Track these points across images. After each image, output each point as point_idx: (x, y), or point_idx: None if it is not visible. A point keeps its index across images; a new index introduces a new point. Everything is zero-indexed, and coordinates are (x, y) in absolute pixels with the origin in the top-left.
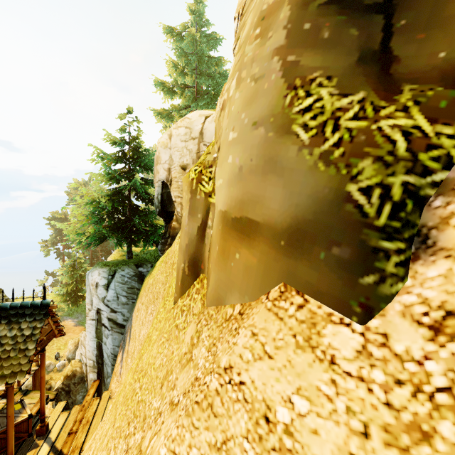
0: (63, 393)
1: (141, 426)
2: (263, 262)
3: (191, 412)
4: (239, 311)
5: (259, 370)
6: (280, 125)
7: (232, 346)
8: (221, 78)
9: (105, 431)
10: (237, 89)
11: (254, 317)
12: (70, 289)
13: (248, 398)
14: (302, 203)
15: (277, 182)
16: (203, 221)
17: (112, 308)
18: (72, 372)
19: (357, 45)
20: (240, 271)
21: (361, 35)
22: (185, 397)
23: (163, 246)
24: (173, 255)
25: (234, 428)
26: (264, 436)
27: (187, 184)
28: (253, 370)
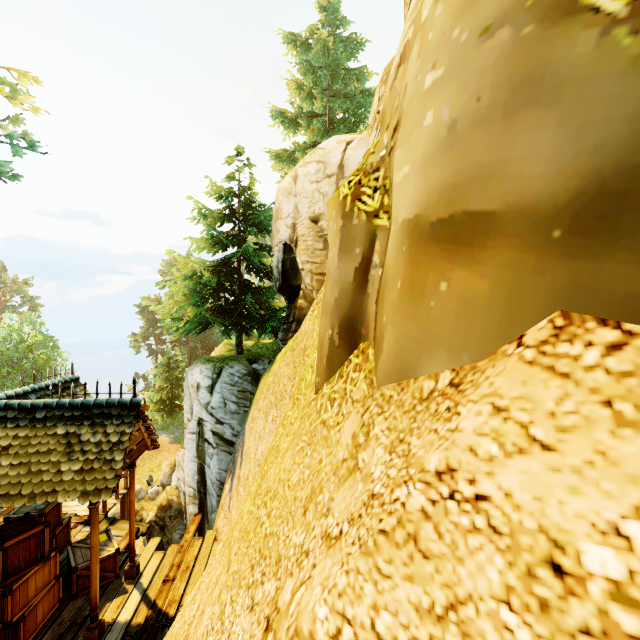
0: (157, 528)
1: (274, 571)
2: (505, 283)
3: (373, 548)
4: (449, 381)
5: (522, 473)
6: (550, 5)
7: (449, 435)
8: (364, 98)
9: (215, 578)
10: (439, 1)
11: (492, 381)
12: (164, 395)
13: (500, 526)
14: (614, 138)
15: (542, 120)
16: (365, 258)
17: (218, 417)
18: (168, 501)
19: None
20: (450, 311)
21: None
22: (355, 524)
23: (285, 334)
24: (304, 337)
25: (472, 581)
26: (553, 601)
27: (335, 207)
28: (506, 474)
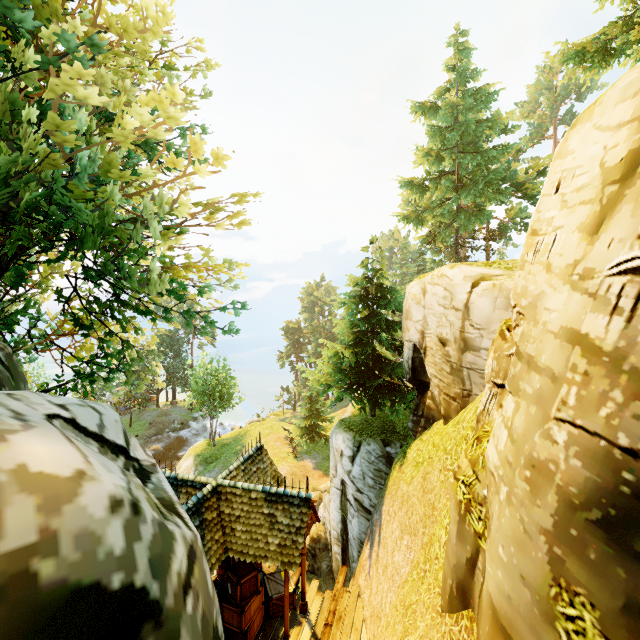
0: (310, 555)
1: None
2: None
3: None
4: None
5: None
6: (544, 610)
7: None
8: (497, 151)
9: None
10: (507, 506)
11: None
12: (307, 424)
13: None
14: None
15: None
16: (472, 557)
17: (358, 487)
18: (318, 536)
19: (623, 588)
20: None
21: (628, 580)
22: None
23: (414, 425)
24: (432, 491)
25: None
26: None
27: (454, 499)
28: None
